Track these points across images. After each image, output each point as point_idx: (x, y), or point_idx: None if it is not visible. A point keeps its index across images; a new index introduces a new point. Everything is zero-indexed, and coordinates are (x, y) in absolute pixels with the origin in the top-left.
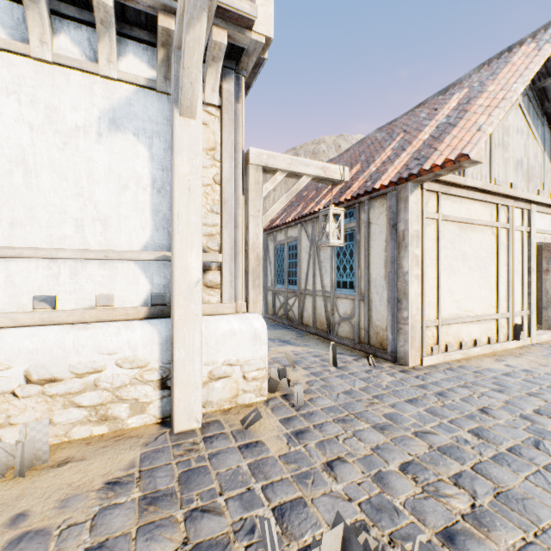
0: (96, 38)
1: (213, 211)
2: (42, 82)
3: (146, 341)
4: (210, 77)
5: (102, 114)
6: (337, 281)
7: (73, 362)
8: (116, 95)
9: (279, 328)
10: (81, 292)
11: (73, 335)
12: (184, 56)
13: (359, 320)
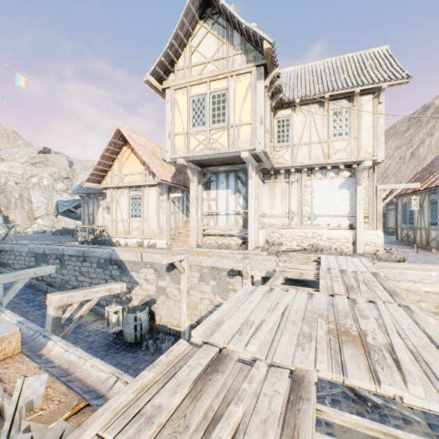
0: (337, 170)
1: (365, 203)
2: (327, 183)
3: (349, 234)
4: (365, 171)
5: (338, 186)
6: (430, 222)
7: (334, 236)
8: (341, 181)
9: (401, 245)
10: (334, 223)
11: (334, 231)
12: (359, 177)
13: (438, 239)
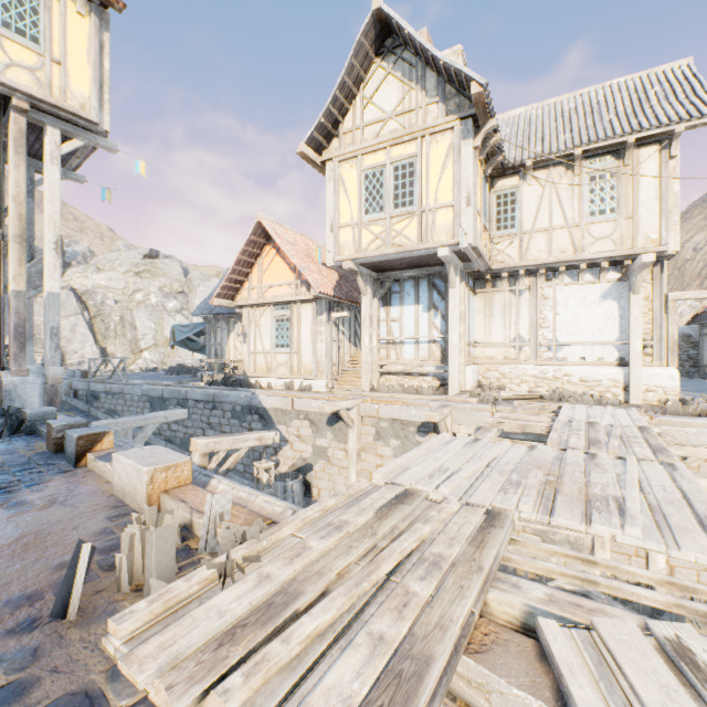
0: (597, 270)
1: (647, 323)
2: (580, 291)
3: (617, 373)
4: (646, 270)
5: (599, 295)
6: None
7: (592, 377)
8: (604, 288)
9: None
10: (592, 356)
11: (592, 369)
12: (635, 281)
13: None
